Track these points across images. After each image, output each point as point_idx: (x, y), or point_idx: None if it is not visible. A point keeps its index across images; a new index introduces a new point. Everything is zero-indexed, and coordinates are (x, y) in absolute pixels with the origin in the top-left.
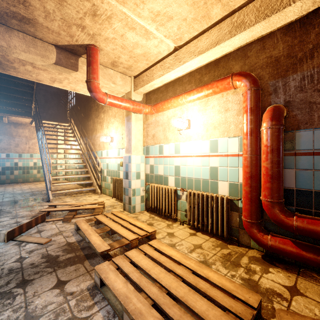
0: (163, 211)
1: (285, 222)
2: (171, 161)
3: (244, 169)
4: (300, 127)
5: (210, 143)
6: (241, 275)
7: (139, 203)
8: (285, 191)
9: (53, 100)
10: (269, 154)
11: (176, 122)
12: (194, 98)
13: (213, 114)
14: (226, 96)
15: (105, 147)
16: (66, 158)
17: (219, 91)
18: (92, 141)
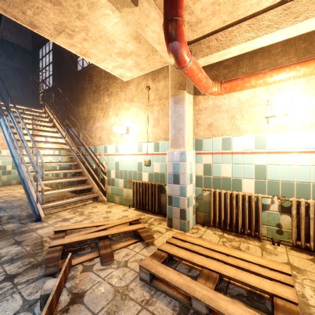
0: (240, 226)
1: None
2: (247, 159)
3: None
4: None
5: None
6: None
7: (192, 215)
8: None
9: (16, 78)
10: None
11: (256, 106)
12: (314, 71)
13: None
14: None
15: (112, 140)
16: (50, 155)
17: None
18: (86, 132)
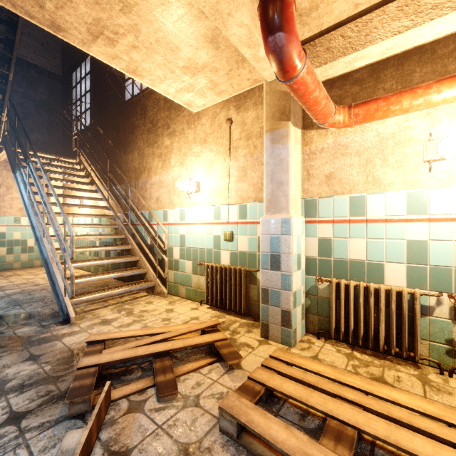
0: (382, 341)
1: None
2: (394, 231)
3: None
4: None
5: None
6: None
7: (300, 320)
8: None
9: (40, 116)
10: None
11: (410, 144)
12: None
13: None
14: None
15: (174, 202)
16: (86, 225)
17: None
18: (137, 191)
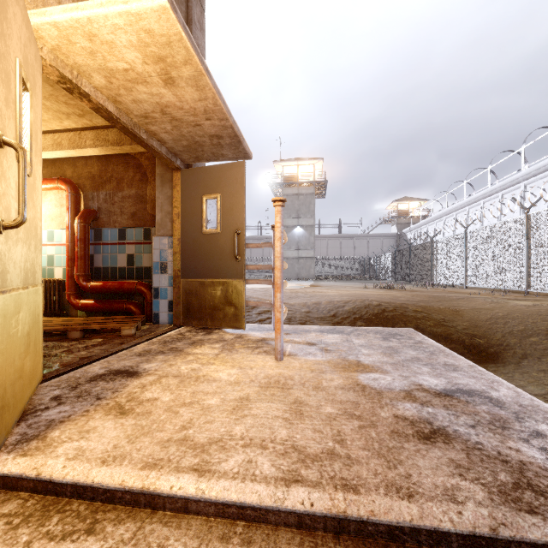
0: None
1: (85, 286)
2: None
3: (67, 254)
4: (105, 226)
5: (48, 233)
6: None
7: None
8: (98, 269)
9: None
10: (77, 242)
11: None
12: None
13: (51, 207)
14: (61, 193)
15: None
16: None
17: (50, 188)
18: None
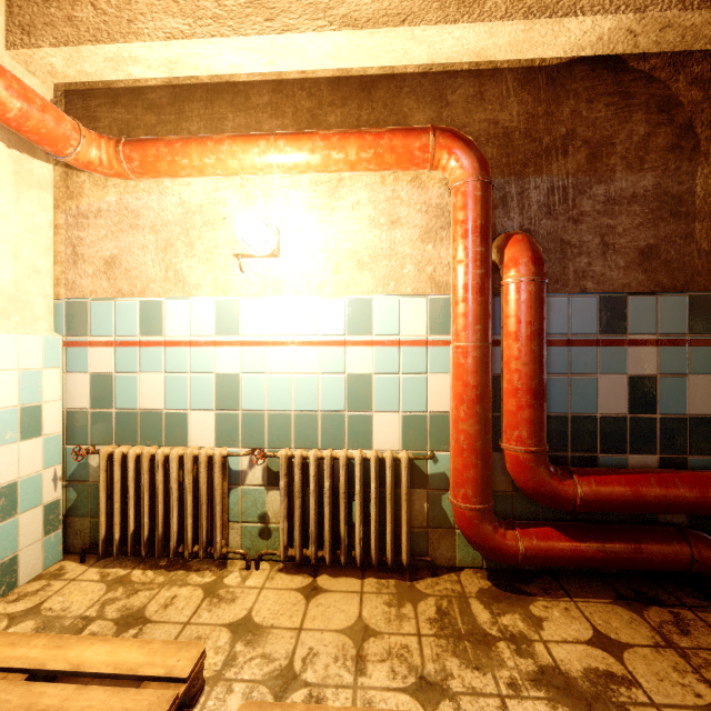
0: (174, 541)
1: (562, 493)
2: (200, 360)
3: (465, 379)
4: (547, 289)
5: (349, 308)
6: (522, 670)
7: (38, 538)
8: None
9: None
10: (531, 342)
11: (221, 227)
12: (312, 162)
13: (357, 227)
14: (393, 184)
15: None
16: None
17: (394, 162)
18: None
